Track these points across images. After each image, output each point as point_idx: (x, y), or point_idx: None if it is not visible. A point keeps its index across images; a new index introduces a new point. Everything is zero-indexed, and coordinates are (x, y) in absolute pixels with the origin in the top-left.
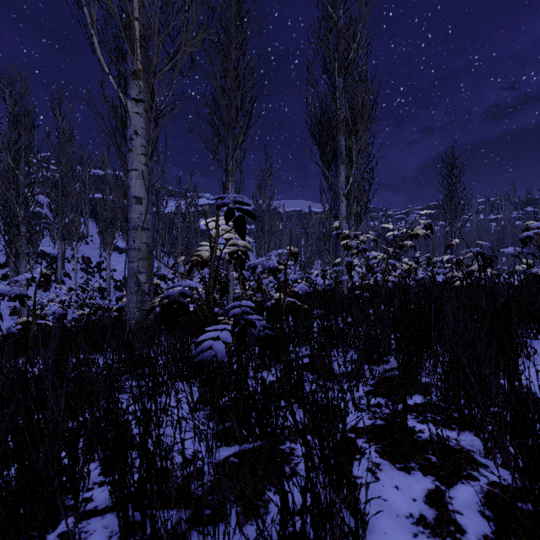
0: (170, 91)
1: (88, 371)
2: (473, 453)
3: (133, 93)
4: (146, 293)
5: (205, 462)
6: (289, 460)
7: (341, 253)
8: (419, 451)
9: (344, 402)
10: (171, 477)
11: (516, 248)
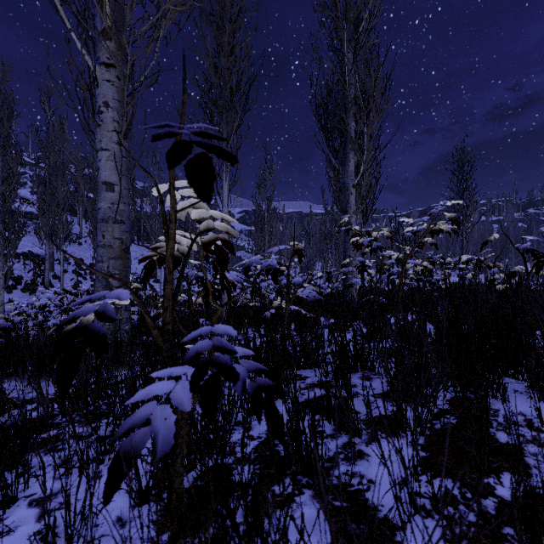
0: (152, 61)
1: None
2: None
3: (103, 56)
4: None
5: None
6: None
7: (350, 252)
8: None
9: None
10: None
11: None
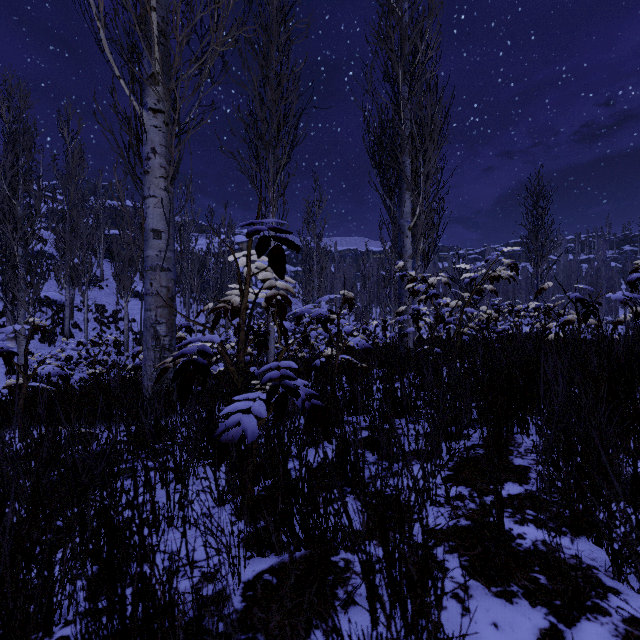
0: (197, 101)
1: (82, 451)
2: (596, 571)
3: (150, 101)
4: (166, 348)
5: (230, 581)
6: (344, 579)
7: (406, 299)
8: (522, 567)
9: (425, 513)
10: (178, 613)
11: (626, 293)
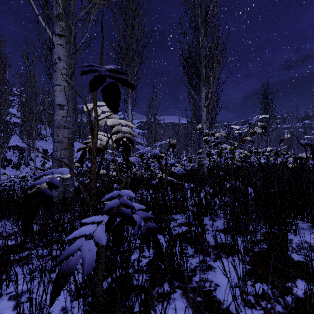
0: (86, 33)
1: None
2: None
3: (57, 30)
4: None
5: None
6: None
7: (202, 145)
8: None
9: None
10: None
11: None
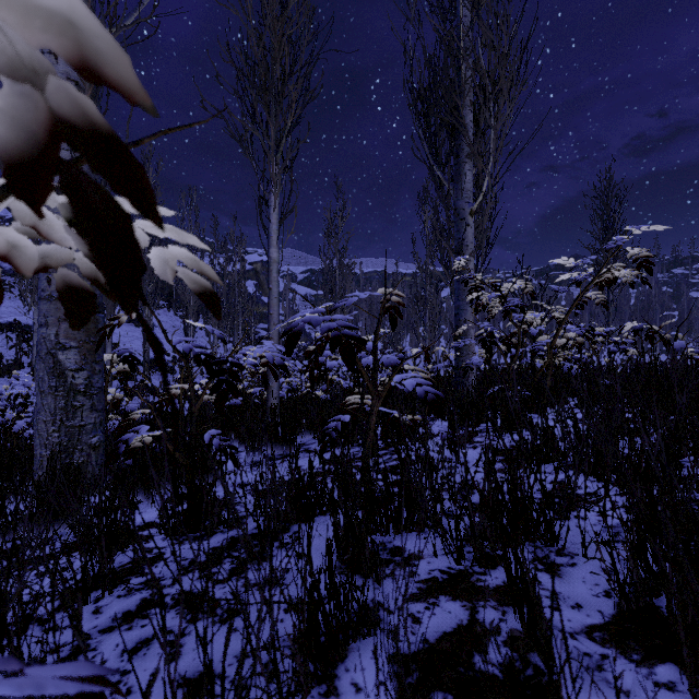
0: None
1: None
2: None
3: None
4: (79, 391)
5: None
6: None
7: (466, 316)
8: None
9: None
10: None
11: None
